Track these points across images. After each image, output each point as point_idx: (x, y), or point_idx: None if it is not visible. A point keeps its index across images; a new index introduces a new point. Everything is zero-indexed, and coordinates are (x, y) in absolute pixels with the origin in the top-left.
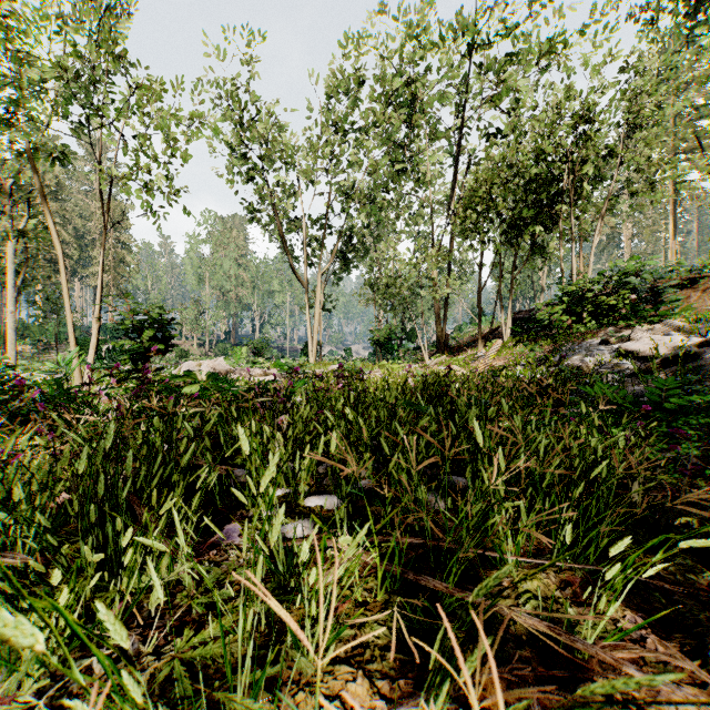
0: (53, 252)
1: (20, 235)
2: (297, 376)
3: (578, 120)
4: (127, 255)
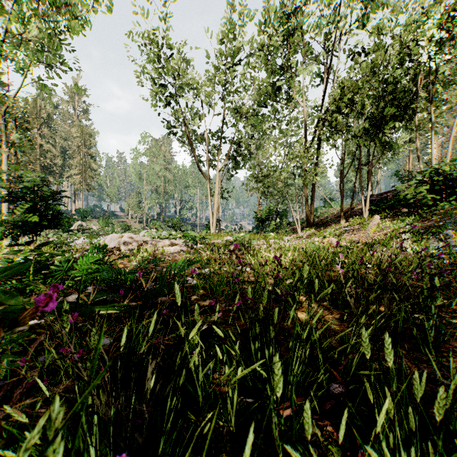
0: (46, 161)
1: (9, 145)
2: (196, 247)
3: (442, 22)
4: (92, 163)
